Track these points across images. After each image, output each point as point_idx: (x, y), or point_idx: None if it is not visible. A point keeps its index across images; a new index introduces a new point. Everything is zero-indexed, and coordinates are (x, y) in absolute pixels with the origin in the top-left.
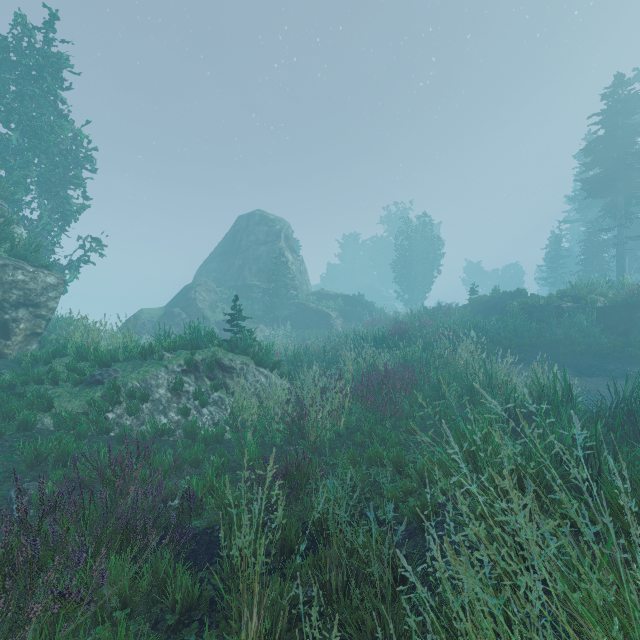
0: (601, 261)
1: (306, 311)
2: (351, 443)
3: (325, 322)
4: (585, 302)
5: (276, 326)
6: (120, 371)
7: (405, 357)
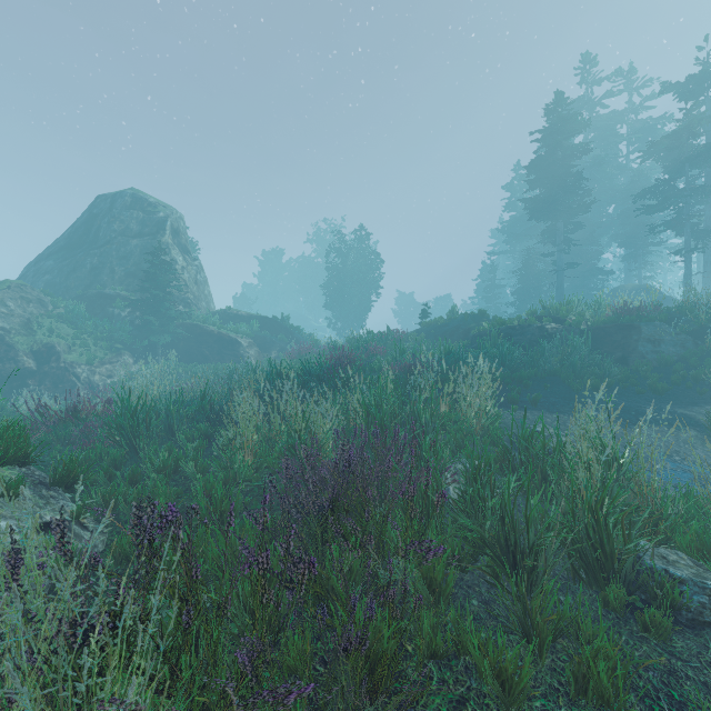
0: (537, 290)
1: (202, 336)
2: None
3: (232, 352)
4: (569, 323)
5: (152, 358)
6: None
7: (368, 408)
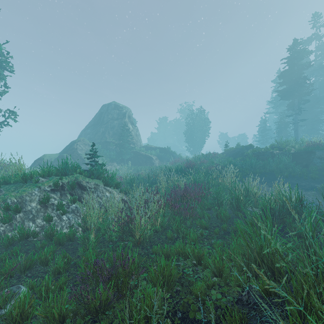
0: (286, 132)
1: (139, 156)
2: (164, 237)
3: (149, 162)
4: (285, 150)
5: (123, 164)
6: (3, 191)
7: (195, 179)
